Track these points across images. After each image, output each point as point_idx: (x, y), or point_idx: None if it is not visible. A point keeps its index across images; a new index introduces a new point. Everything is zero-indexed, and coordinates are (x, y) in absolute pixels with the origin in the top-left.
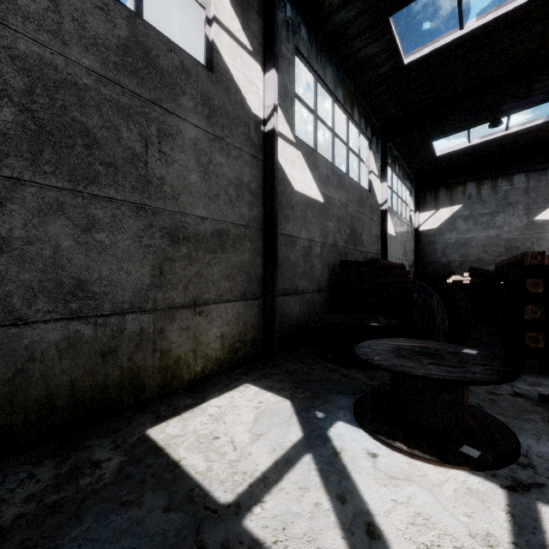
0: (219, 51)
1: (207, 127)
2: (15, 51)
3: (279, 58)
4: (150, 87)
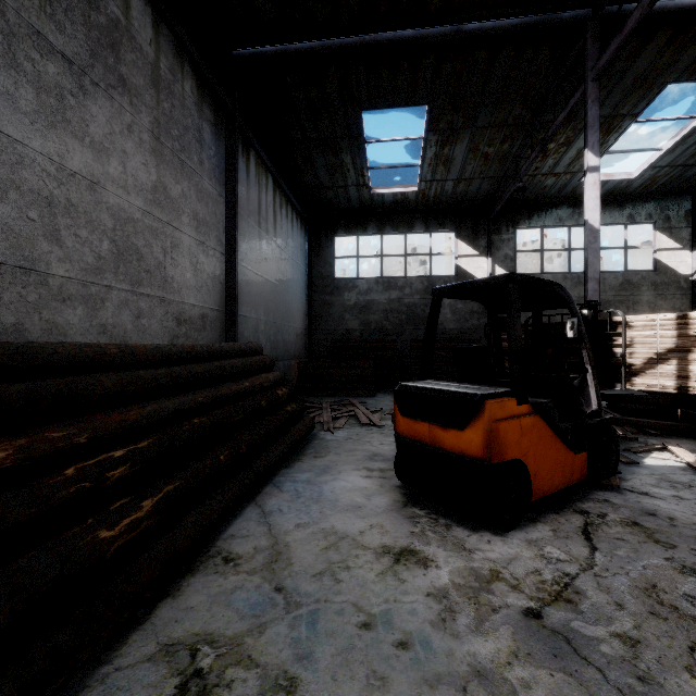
0: (660, 261)
1: (653, 293)
2: None
3: None
4: (629, 291)
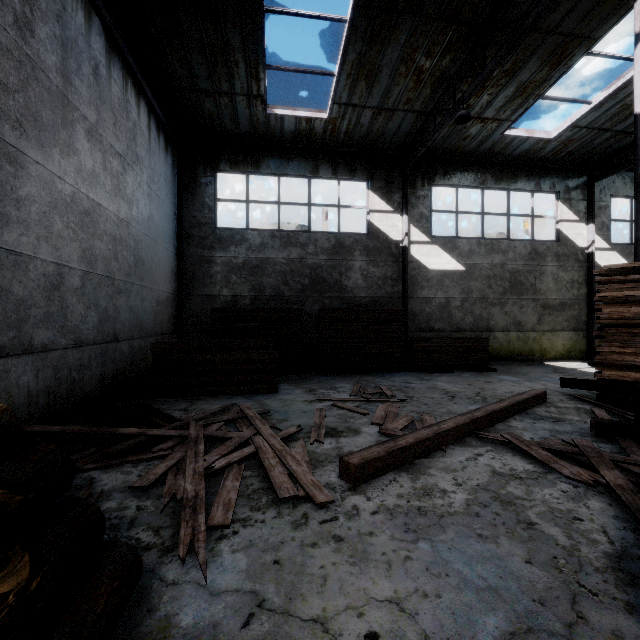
0: (562, 232)
1: (556, 264)
2: (508, 269)
3: (597, 211)
4: (536, 260)
